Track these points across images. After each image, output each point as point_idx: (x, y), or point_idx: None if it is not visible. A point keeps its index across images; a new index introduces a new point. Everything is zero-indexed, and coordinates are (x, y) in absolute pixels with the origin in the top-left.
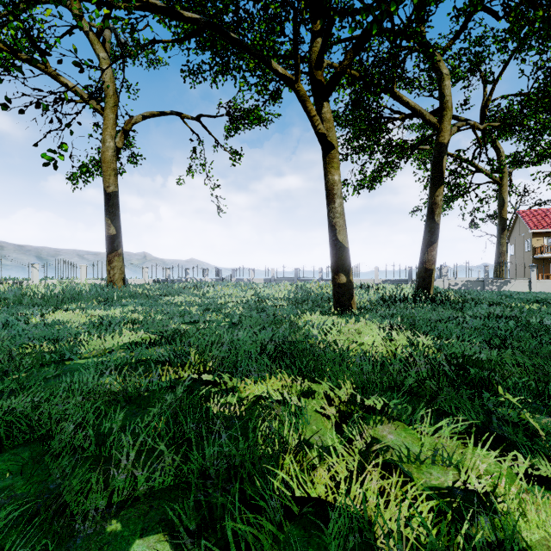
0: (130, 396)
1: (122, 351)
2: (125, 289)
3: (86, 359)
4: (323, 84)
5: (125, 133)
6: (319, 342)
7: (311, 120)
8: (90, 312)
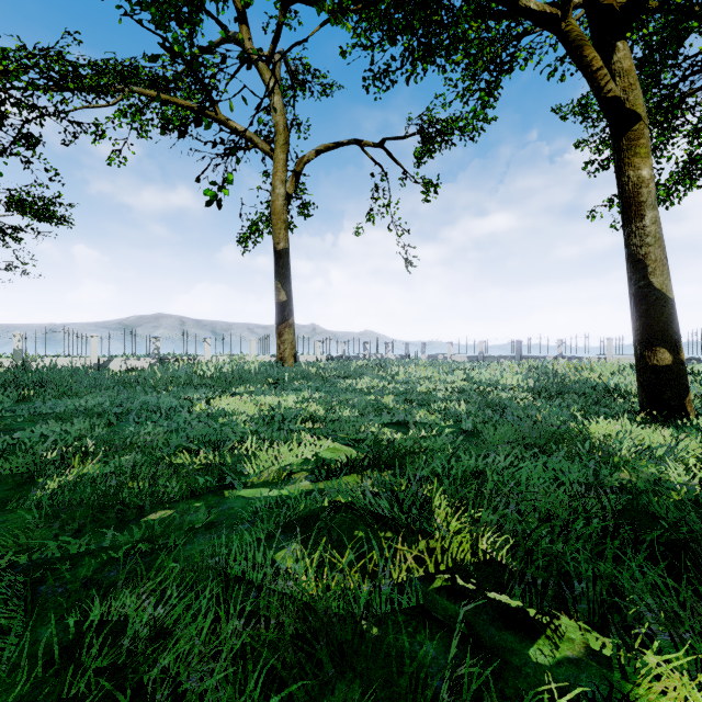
0: (340, 641)
1: (305, 478)
2: (296, 368)
3: (253, 488)
4: (614, 11)
5: (296, 176)
6: (692, 498)
7: (591, 78)
8: (259, 398)
